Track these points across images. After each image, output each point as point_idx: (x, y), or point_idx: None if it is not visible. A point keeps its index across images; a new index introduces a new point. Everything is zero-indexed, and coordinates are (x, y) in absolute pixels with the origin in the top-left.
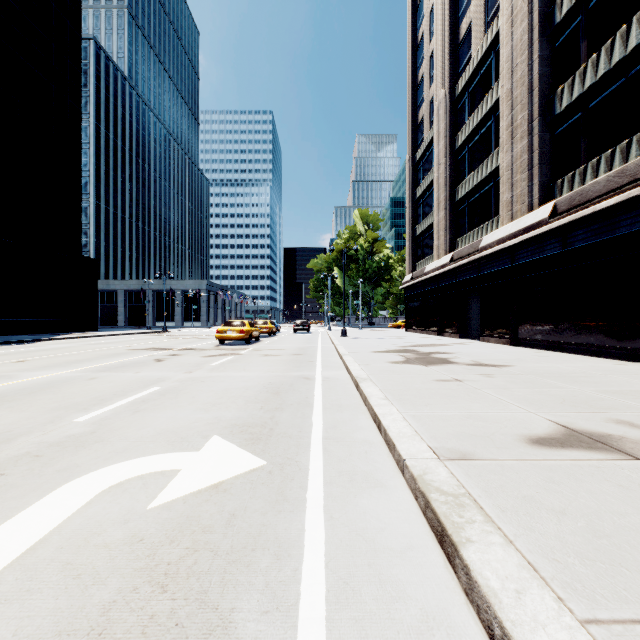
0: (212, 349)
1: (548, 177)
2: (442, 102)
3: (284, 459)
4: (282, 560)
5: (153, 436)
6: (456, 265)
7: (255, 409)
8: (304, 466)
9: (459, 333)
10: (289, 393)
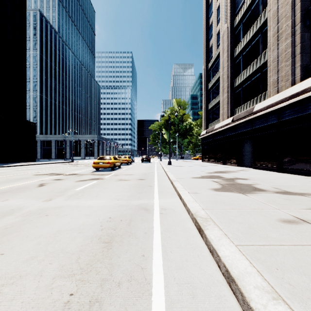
0: (88, 174)
1: (306, 62)
2: (225, 31)
3: None
4: None
5: None
6: (236, 123)
7: (53, 309)
8: None
9: (237, 163)
10: (123, 243)
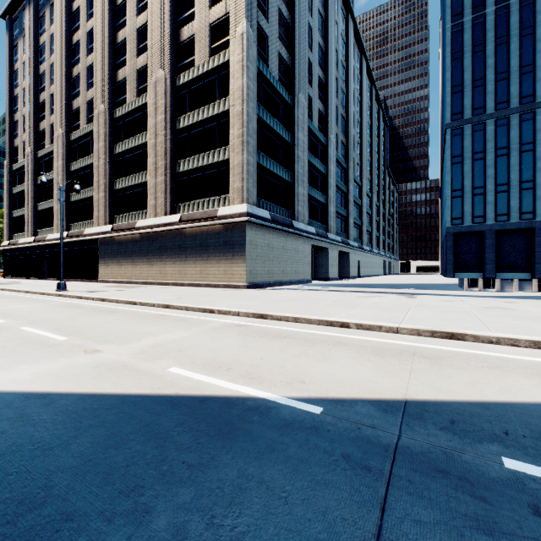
0: None
1: (70, 221)
2: (30, 154)
3: None
4: None
5: None
6: (36, 244)
7: None
8: None
9: (39, 277)
10: None
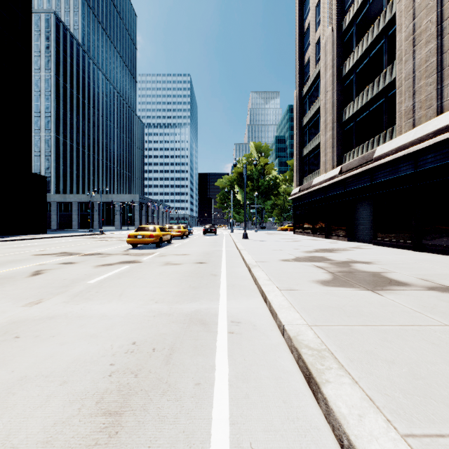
0: (118, 254)
1: None
2: (329, 38)
3: None
4: None
5: None
6: (347, 176)
7: None
8: None
9: (348, 236)
10: (147, 415)
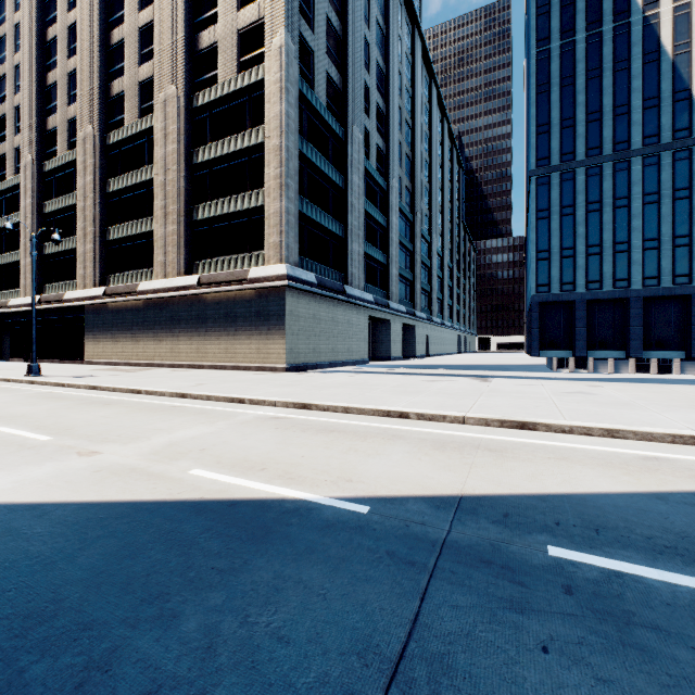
0: None
1: (43, 281)
2: None
3: None
4: None
5: None
6: None
7: None
8: None
9: None
10: None
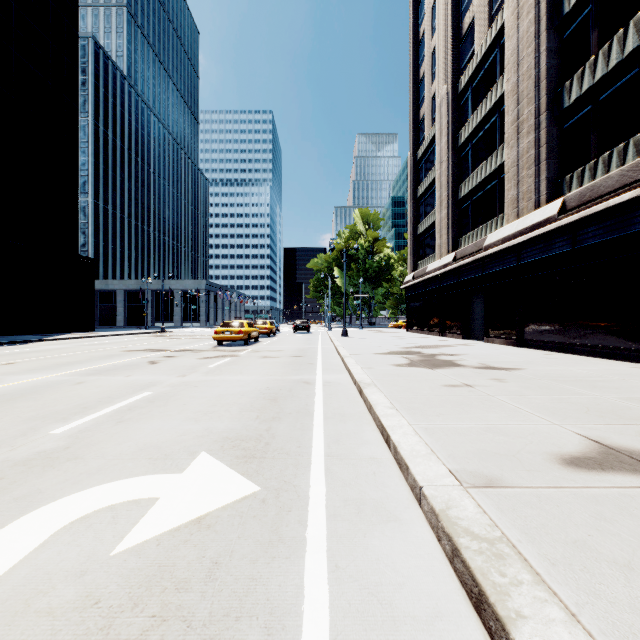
0: (209, 350)
1: (556, 173)
2: (444, 98)
3: (280, 483)
4: (274, 636)
5: (134, 452)
6: (459, 264)
7: (250, 419)
8: (303, 492)
9: (462, 334)
10: (288, 400)
